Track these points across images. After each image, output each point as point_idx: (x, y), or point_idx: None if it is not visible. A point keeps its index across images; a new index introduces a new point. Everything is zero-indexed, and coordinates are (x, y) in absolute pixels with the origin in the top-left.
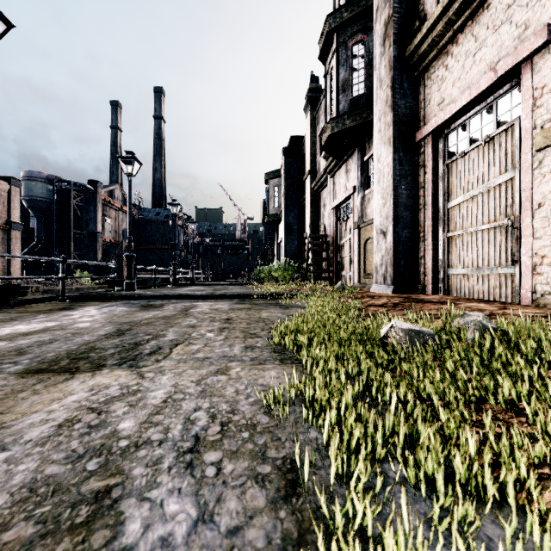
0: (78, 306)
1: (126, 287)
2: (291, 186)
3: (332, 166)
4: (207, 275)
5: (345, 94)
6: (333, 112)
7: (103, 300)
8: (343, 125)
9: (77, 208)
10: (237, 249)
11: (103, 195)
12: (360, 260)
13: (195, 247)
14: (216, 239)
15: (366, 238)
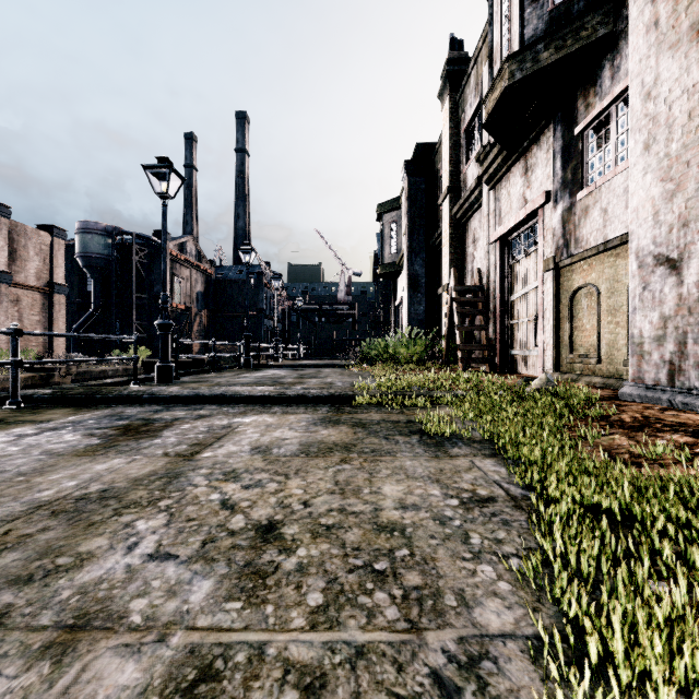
0: (6, 424)
1: (159, 375)
2: (417, 218)
3: (495, 167)
4: (299, 351)
5: (538, 3)
6: (509, 50)
7: (89, 403)
8: (534, 63)
9: (140, 266)
10: (339, 315)
11: (172, 250)
12: (559, 328)
13: (284, 313)
14: (312, 303)
15: (575, 285)
